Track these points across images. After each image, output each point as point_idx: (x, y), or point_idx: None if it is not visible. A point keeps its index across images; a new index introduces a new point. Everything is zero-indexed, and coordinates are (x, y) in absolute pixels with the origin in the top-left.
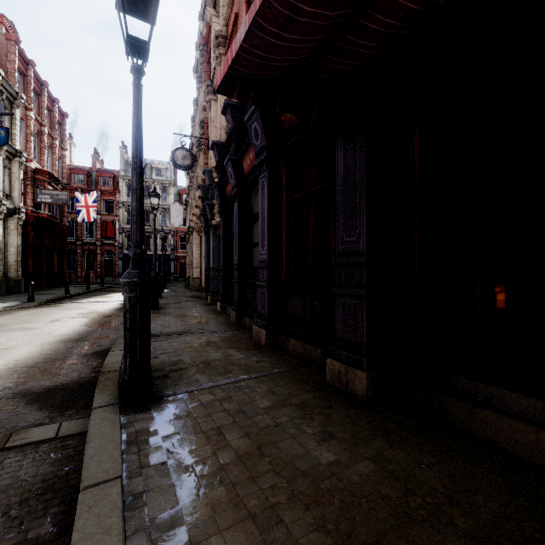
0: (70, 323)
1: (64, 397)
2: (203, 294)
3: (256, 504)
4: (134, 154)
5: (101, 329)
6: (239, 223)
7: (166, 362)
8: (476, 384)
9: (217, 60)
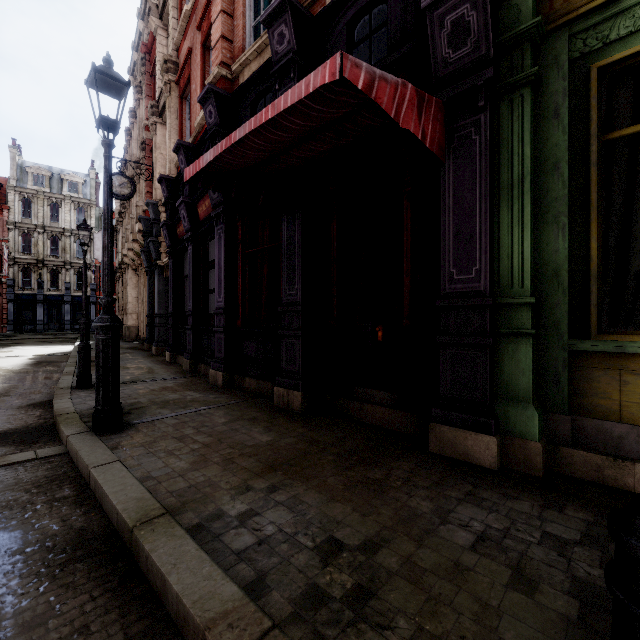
0: None
1: (22, 437)
2: (145, 344)
3: (219, 459)
4: (105, 216)
5: (22, 384)
6: (194, 268)
7: (124, 404)
8: (366, 390)
9: (166, 85)
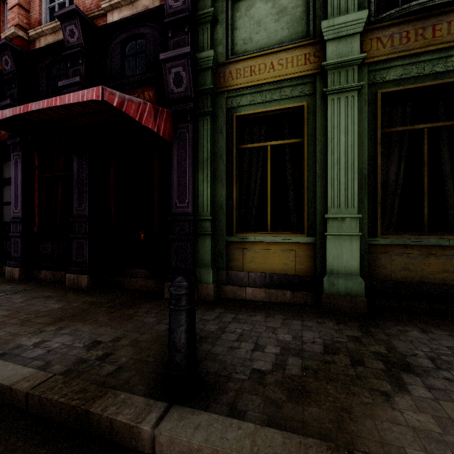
0: None
1: None
2: None
3: (17, 322)
4: None
5: None
6: None
7: None
8: (133, 270)
9: None
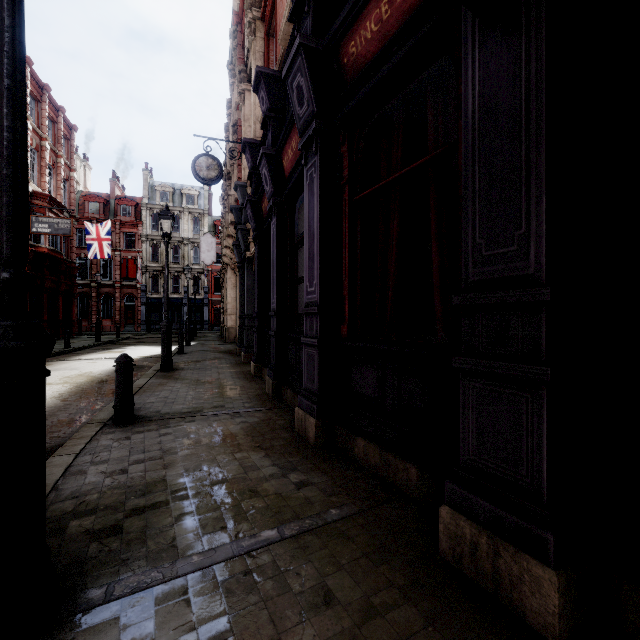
0: None
1: None
2: (237, 349)
3: None
4: None
5: (77, 404)
6: (278, 249)
7: (134, 485)
8: None
9: (250, 27)
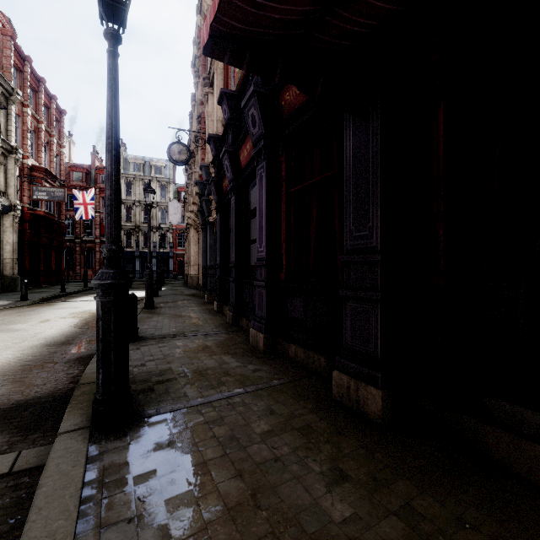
0: (59, 323)
1: (32, 415)
2: (201, 292)
3: None
4: (108, 134)
5: (91, 330)
6: (236, 219)
7: (153, 371)
8: (521, 411)
9: None
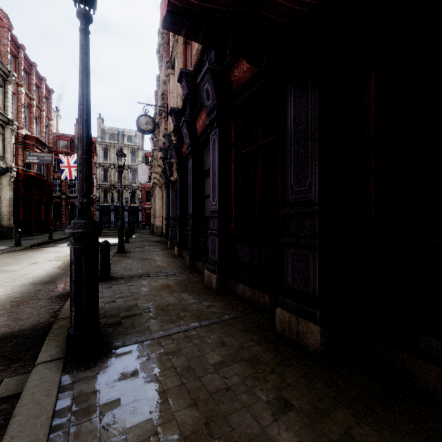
0: (45, 265)
1: (16, 346)
2: (164, 239)
3: None
4: (80, 101)
5: None
6: (193, 178)
7: (122, 307)
8: None
9: (174, 37)
